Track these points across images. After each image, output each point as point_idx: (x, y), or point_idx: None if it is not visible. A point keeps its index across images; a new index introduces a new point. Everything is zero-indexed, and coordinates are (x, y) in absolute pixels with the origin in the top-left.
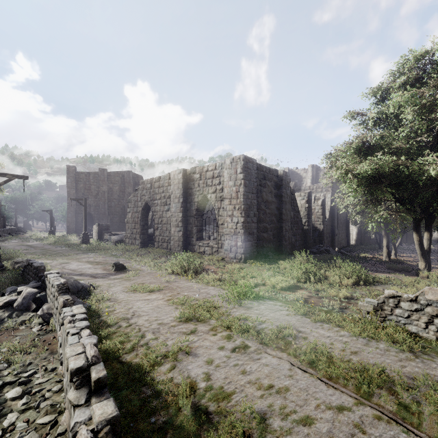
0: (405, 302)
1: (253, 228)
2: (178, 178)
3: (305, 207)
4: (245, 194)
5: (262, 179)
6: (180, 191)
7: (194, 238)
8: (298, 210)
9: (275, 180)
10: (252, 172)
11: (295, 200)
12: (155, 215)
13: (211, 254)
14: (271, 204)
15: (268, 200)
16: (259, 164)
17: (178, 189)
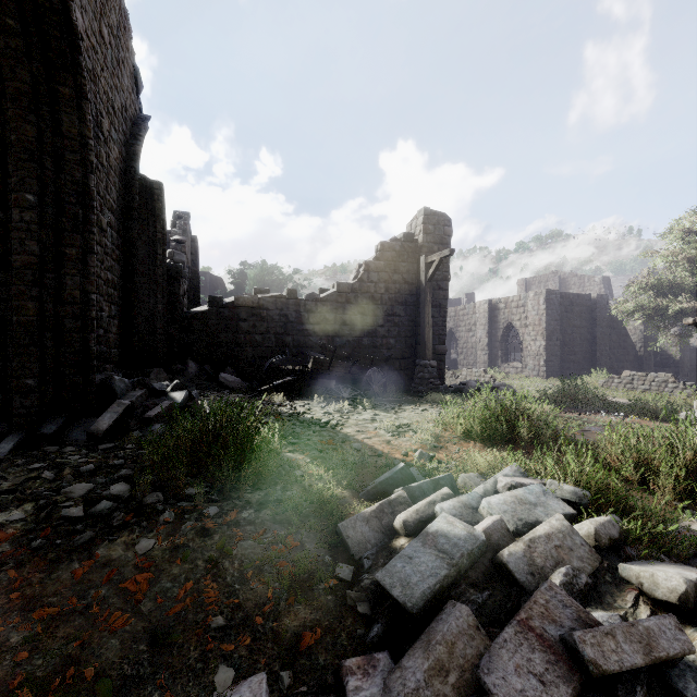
0: (615, 379)
1: (556, 351)
2: (483, 308)
3: (640, 329)
4: (547, 321)
5: (568, 306)
6: (485, 319)
7: (499, 360)
8: (627, 333)
9: (586, 304)
10: (555, 302)
11: (620, 322)
12: (459, 340)
13: (516, 374)
14: (580, 328)
15: (576, 325)
16: (565, 293)
17: (483, 317)
